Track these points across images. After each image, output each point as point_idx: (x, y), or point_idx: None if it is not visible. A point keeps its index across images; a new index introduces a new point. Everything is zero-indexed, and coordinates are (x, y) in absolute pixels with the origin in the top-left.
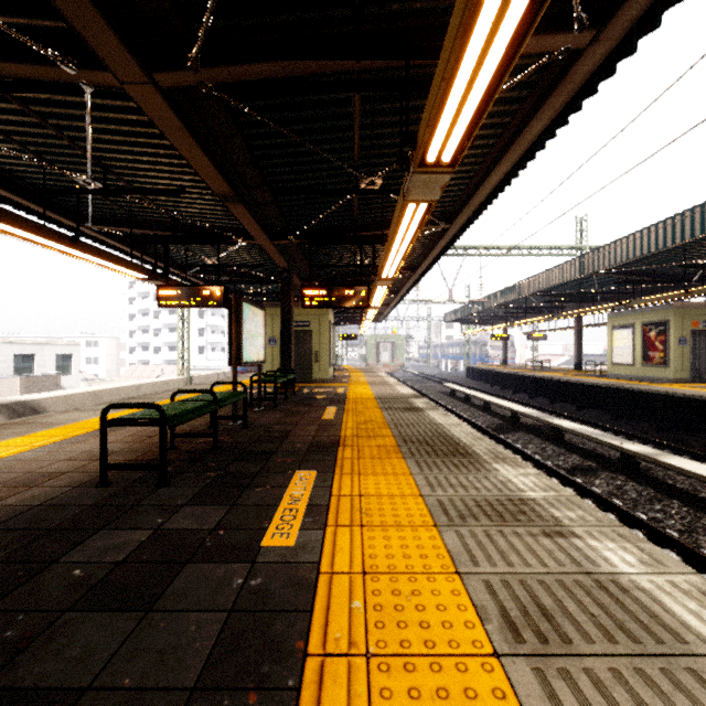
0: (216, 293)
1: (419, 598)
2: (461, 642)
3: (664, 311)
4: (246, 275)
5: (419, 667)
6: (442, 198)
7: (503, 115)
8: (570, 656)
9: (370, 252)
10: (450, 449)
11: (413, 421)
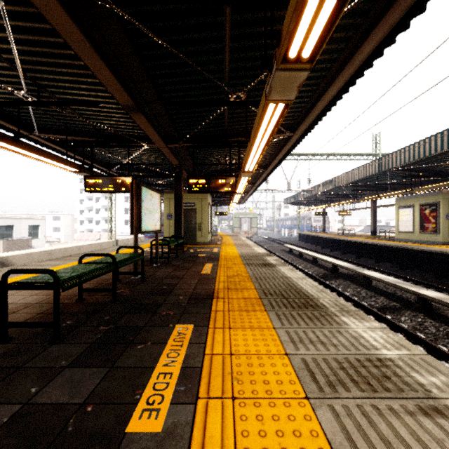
0: (127, 182)
1: None
2: None
3: (436, 196)
4: (151, 171)
5: None
6: (288, 113)
7: (340, 41)
8: None
9: (236, 154)
10: (302, 301)
11: (269, 275)
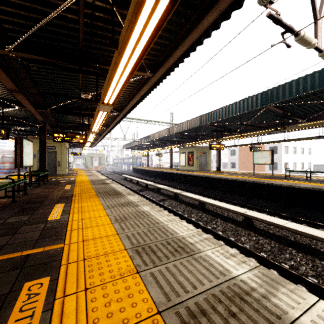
0: (2, 132)
1: (96, 220)
2: (105, 223)
3: (193, 148)
4: (15, 121)
5: (94, 227)
6: (117, 103)
7: (134, 84)
8: (126, 221)
9: (87, 118)
10: (115, 193)
11: (104, 187)
